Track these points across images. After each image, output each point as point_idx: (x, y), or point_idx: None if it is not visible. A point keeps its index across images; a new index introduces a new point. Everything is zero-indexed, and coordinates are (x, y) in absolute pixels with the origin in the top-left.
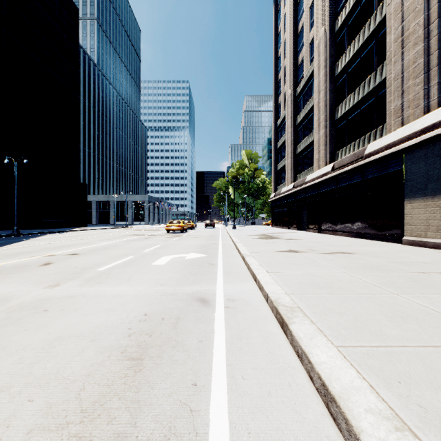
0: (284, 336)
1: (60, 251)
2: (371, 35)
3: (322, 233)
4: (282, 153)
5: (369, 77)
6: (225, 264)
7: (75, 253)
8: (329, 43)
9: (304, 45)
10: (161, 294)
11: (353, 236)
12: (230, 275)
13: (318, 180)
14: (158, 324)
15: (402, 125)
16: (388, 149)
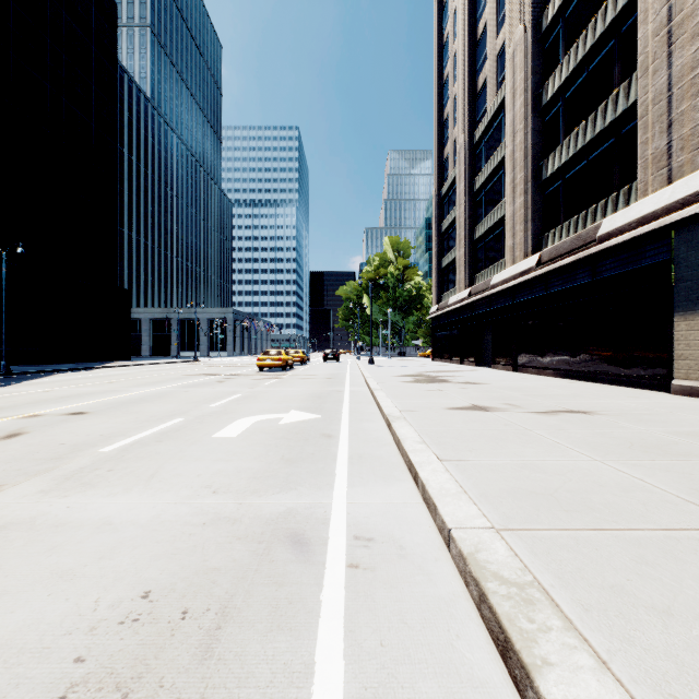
0: None
1: (57, 406)
2: (607, 30)
3: (520, 372)
4: (449, 239)
5: (605, 103)
6: (354, 435)
7: (80, 412)
8: (532, 51)
9: (487, 58)
10: (207, 520)
11: (575, 378)
12: (362, 465)
13: (513, 282)
14: (165, 639)
15: (668, 182)
16: (645, 225)
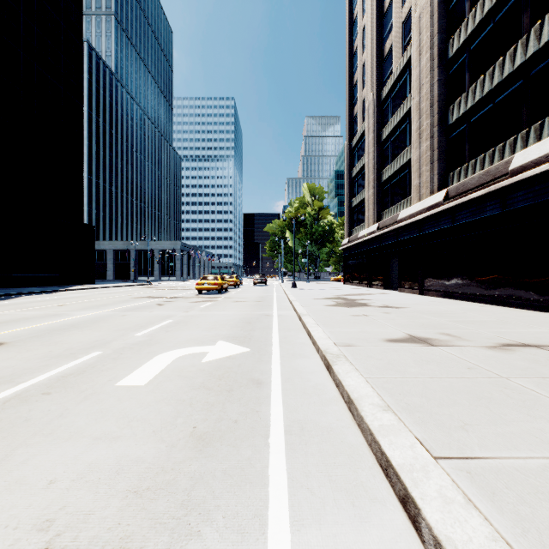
0: None
1: None
2: None
3: (426, 295)
4: (359, 183)
5: (514, 47)
6: (288, 382)
7: None
8: (438, 11)
9: (393, 26)
10: None
11: (483, 302)
12: (308, 452)
13: (421, 216)
14: None
15: None
16: None
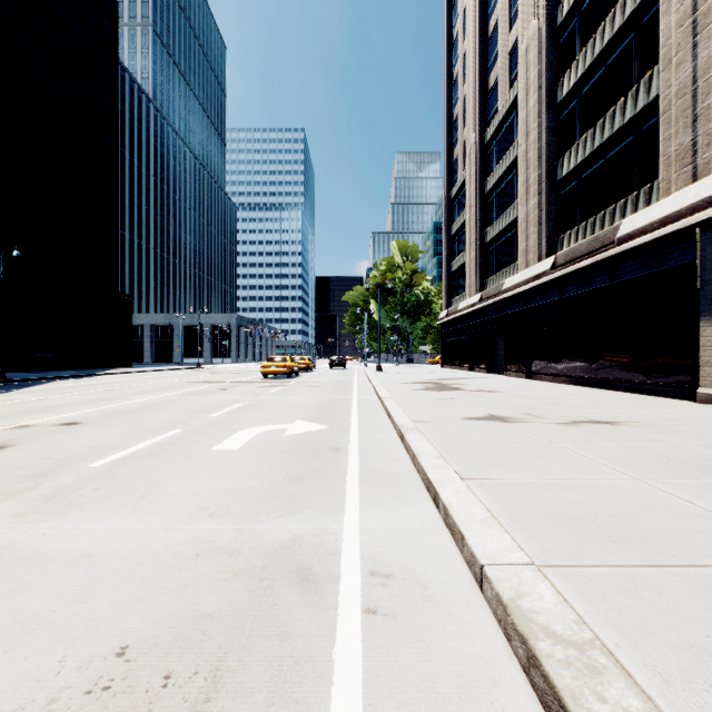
0: None
1: (49, 416)
2: (626, 23)
3: (534, 380)
4: (459, 243)
5: (624, 98)
6: (364, 448)
7: (73, 422)
8: (546, 46)
9: (499, 55)
10: (201, 551)
11: (592, 385)
12: (375, 483)
13: (527, 286)
14: None
15: (693, 180)
16: (668, 225)
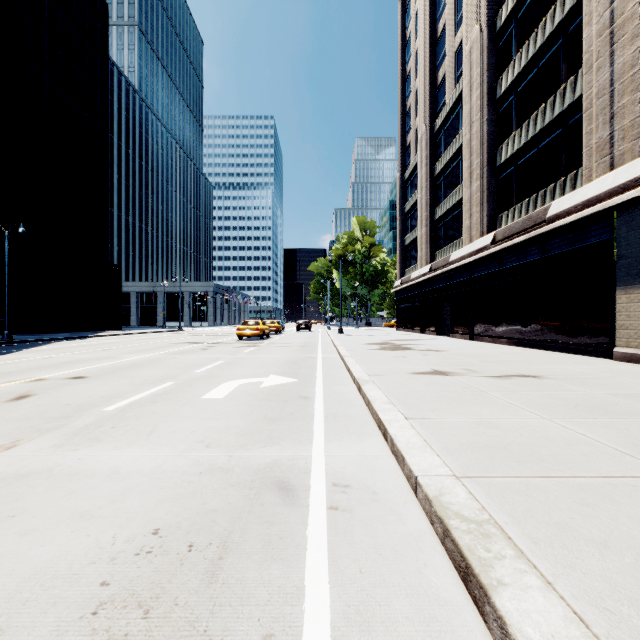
0: (477, 615)
1: (58, 371)
2: (555, 30)
3: (476, 341)
4: (412, 219)
5: (553, 96)
6: (328, 397)
7: (80, 376)
8: (487, 48)
9: (446, 55)
10: (203, 470)
11: (526, 346)
12: (337, 423)
13: (470, 258)
14: (176, 567)
15: (610, 169)
16: (589, 208)
